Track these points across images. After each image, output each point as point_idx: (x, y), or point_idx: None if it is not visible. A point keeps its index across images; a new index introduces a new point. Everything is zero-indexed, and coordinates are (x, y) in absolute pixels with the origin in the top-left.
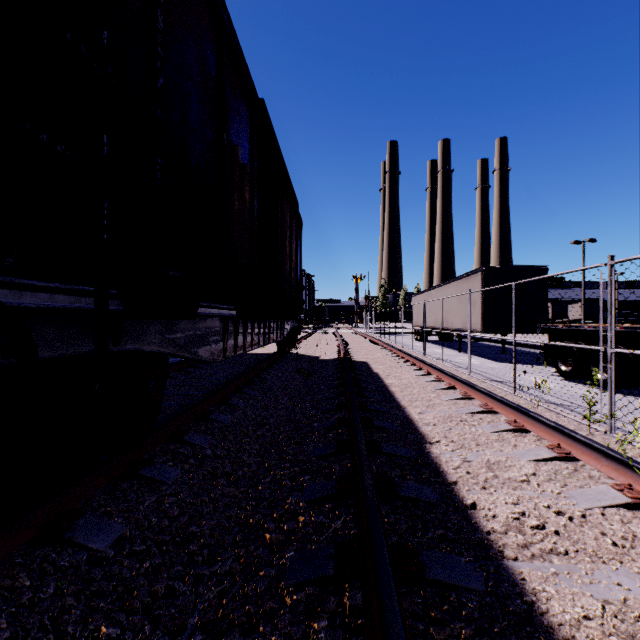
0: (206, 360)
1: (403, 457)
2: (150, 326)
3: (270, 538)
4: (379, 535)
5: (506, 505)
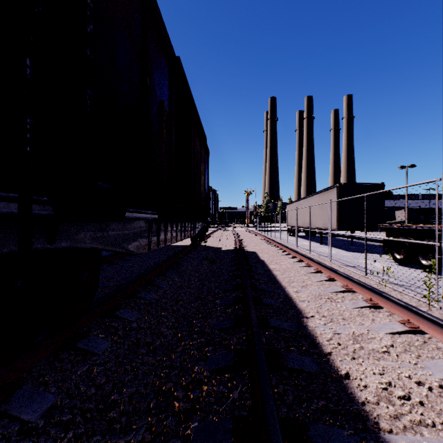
0: (134, 253)
1: (286, 330)
2: (84, 227)
3: (178, 407)
4: (272, 415)
5: (374, 375)
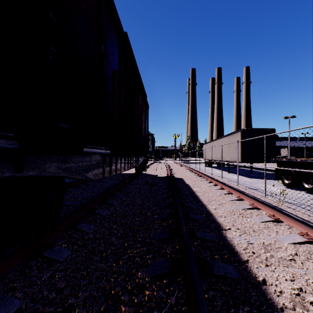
0: (91, 179)
1: (210, 240)
2: (49, 159)
3: (124, 311)
4: None
5: (287, 282)
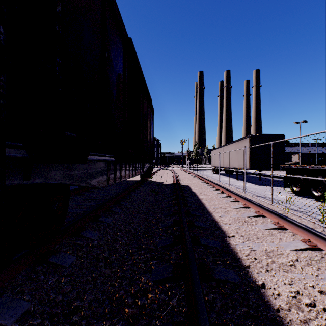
0: (95, 187)
1: (213, 247)
2: (54, 167)
3: (128, 312)
4: (205, 324)
5: (285, 285)
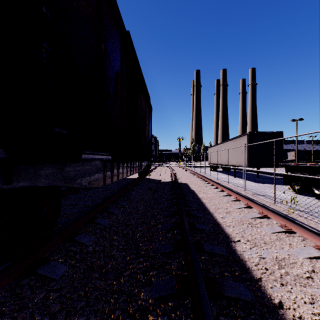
0: (91, 187)
1: (219, 254)
2: (43, 168)
3: None
4: None
5: (306, 305)
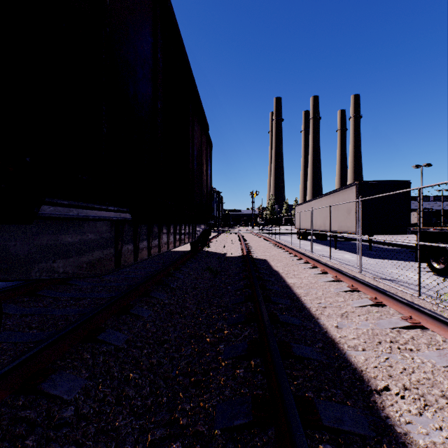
0: (81, 276)
1: (355, 435)
2: None
3: None
4: None
5: None
